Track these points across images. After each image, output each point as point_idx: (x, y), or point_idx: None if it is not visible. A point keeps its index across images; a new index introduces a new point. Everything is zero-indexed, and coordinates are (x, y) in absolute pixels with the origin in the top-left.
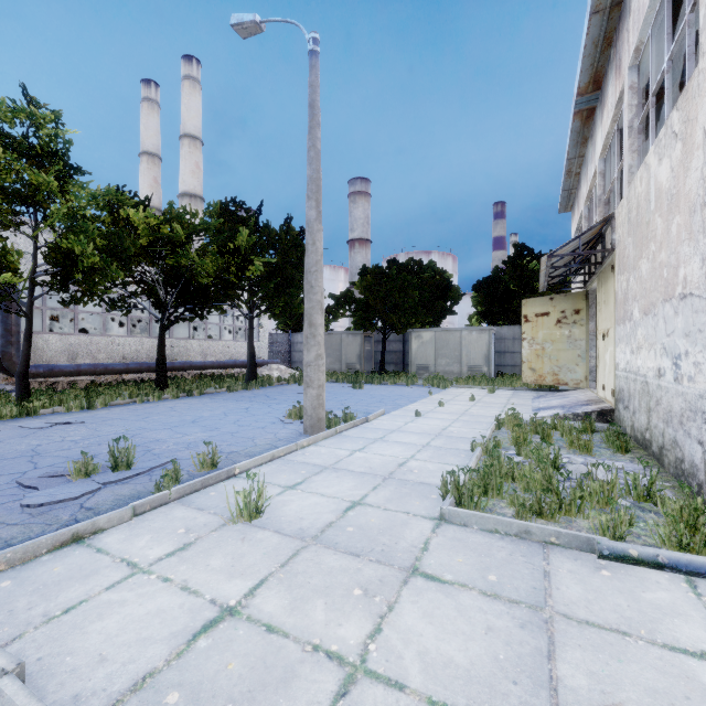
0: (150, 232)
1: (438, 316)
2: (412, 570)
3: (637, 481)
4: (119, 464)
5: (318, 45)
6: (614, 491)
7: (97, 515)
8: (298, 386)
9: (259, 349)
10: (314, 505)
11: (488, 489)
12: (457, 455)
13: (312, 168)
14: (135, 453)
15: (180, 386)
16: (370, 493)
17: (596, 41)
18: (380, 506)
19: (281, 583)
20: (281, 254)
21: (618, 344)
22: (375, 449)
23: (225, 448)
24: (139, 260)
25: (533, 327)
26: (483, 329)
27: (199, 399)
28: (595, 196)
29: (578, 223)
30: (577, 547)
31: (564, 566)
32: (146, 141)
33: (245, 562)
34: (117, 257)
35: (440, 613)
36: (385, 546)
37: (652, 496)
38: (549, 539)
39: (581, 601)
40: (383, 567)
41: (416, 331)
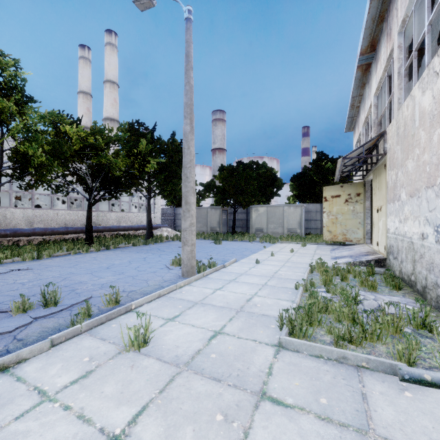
0: (81, 141)
1: (268, 197)
2: (261, 394)
3: (415, 314)
4: (49, 303)
5: (191, 15)
6: (401, 322)
7: (24, 346)
8: (179, 242)
9: (155, 218)
10: (187, 335)
11: (311, 320)
12: (286, 292)
13: (187, 97)
14: (61, 294)
15: (101, 243)
16: (227, 324)
17: (373, 18)
18: (234, 335)
19: (159, 409)
20: (169, 157)
21: (389, 216)
22: (230, 288)
23: (127, 288)
24: (73, 160)
25: (330, 204)
26: (297, 205)
27: (113, 252)
28: (370, 121)
29: (358, 138)
30: (382, 370)
31: (376, 388)
32: (82, 84)
33: (132, 388)
34: (58, 157)
35: (286, 439)
36: (240, 371)
37: (426, 325)
38: (361, 364)
39: (396, 423)
40: (239, 392)
41: (255, 206)
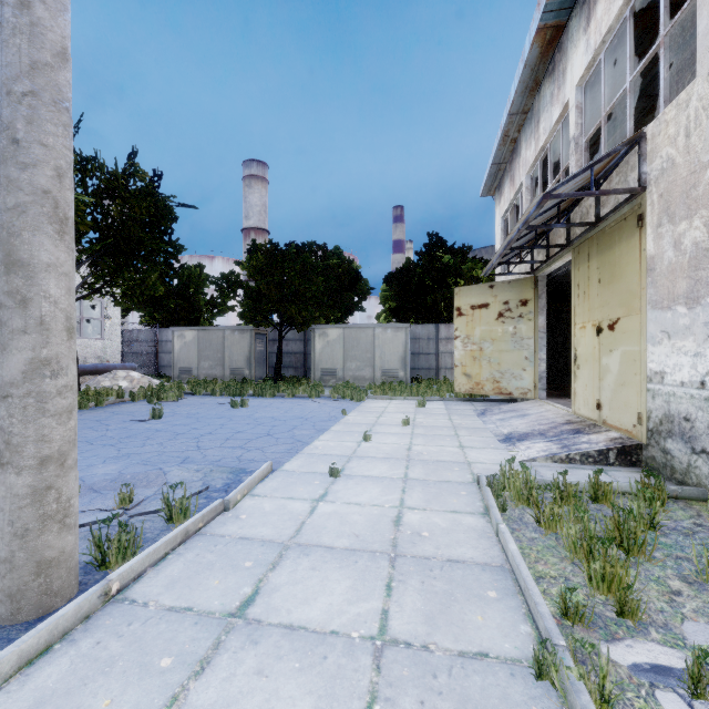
0: None
1: (345, 311)
2: None
3: None
4: None
5: None
6: None
7: None
8: (146, 405)
9: (105, 349)
10: None
11: None
12: None
13: None
14: None
15: None
16: None
17: None
18: None
19: None
20: (123, 207)
21: (661, 340)
22: None
23: None
24: None
25: (468, 322)
26: (400, 326)
27: None
28: (550, 155)
29: (511, 202)
30: None
31: None
32: None
33: None
34: None
35: None
36: None
37: None
38: None
39: None
40: None
41: (320, 327)
